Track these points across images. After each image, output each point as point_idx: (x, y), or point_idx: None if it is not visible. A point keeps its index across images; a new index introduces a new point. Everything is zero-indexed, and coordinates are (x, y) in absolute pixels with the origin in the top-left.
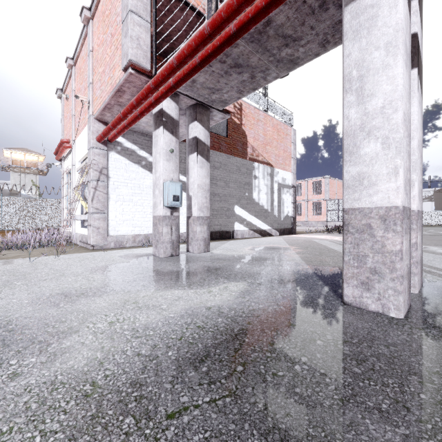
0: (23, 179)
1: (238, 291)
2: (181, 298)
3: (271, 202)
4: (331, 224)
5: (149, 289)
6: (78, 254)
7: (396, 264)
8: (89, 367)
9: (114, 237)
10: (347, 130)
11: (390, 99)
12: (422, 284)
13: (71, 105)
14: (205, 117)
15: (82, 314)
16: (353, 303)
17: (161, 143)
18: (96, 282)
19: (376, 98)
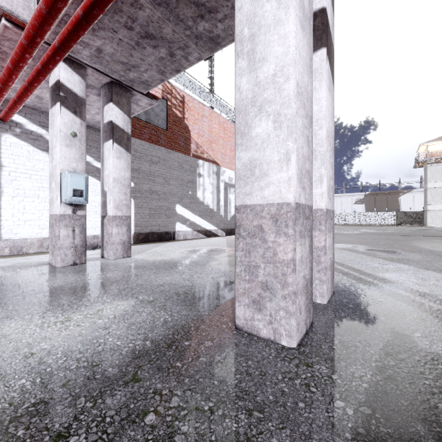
0: None
1: (109, 317)
2: (3, 338)
3: (217, 201)
4: None
5: None
6: None
7: (288, 277)
8: None
9: (10, 241)
10: (239, 105)
11: (282, 64)
12: (334, 291)
13: None
14: (124, 100)
15: None
16: (245, 327)
17: (58, 123)
18: None
19: (268, 63)
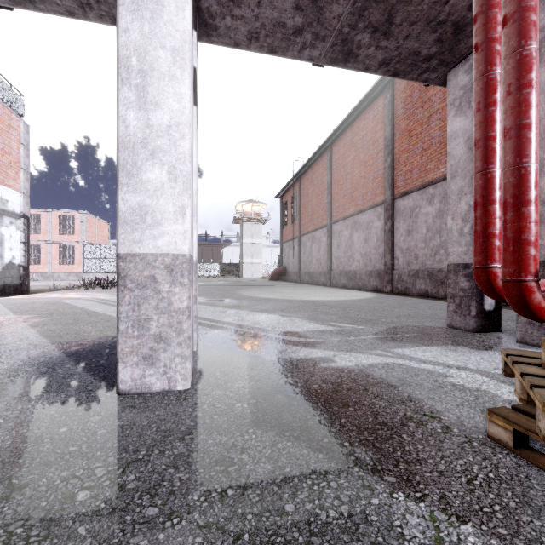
0: None
1: None
2: None
3: None
4: (91, 276)
5: None
6: None
7: (184, 324)
8: None
9: None
10: (124, 139)
11: (178, 120)
12: (198, 339)
13: None
14: None
15: None
16: (133, 389)
17: None
18: None
19: (162, 111)
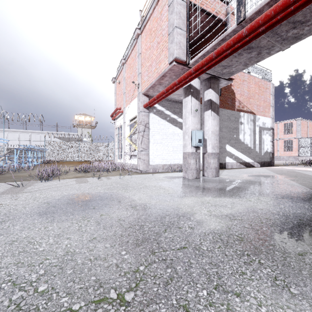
0: (84, 132)
1: (271, 202)
2: (235, 203)
3: (253, 141)
4: (303, 158)
5: (207, 196)
6: (137, 175)
7: None
8: (224, 229)
9: (152, 165)
10: None
11: None
12: None
13: (122, 86)
14: (216, 85)
15: (186, 206)
16: None
17: (190, 106)
18: (170, 191)
19: None
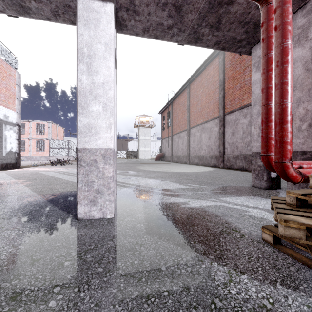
0: None
1: None
2: None
3: None
4: (53, 158)
5: None
6: None
7: (111, 184)
8: None
9: None
10: (81, 90)
11: (107, 80)
12: (116, 193)
13: None
14: None
15: None
16: (85, 217)
17: None
18: None
19: (100, 75)
